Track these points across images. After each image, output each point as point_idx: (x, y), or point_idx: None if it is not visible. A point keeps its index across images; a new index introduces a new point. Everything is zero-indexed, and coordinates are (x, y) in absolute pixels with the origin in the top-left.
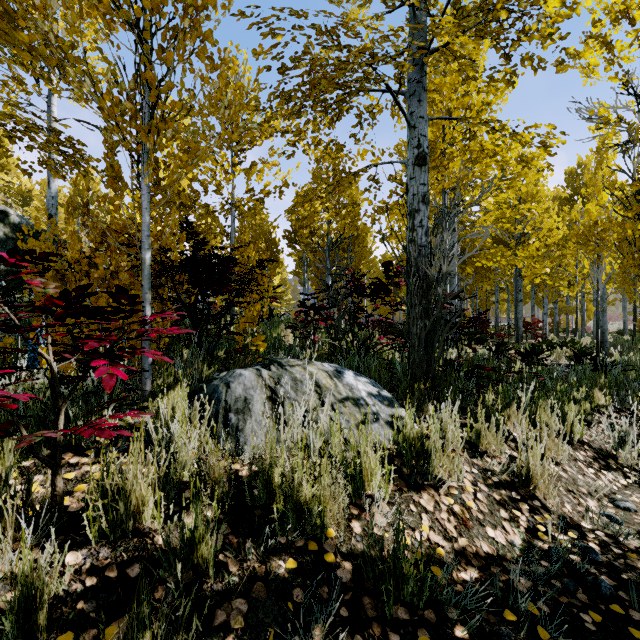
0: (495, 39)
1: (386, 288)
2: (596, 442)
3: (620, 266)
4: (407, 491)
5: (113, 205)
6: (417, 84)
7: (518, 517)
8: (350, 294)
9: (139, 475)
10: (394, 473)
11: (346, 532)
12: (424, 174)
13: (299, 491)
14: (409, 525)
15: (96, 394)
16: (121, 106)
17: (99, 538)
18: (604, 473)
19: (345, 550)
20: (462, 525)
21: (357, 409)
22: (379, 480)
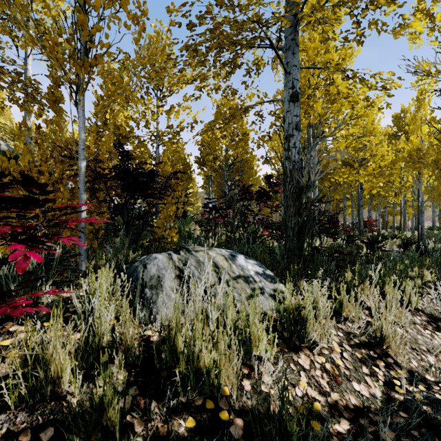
0: (350, 8)
1: (268, 194)
2: (427, 309)
3: (438, 179)
4: (288, 352)
5: (58, 126)
6: (291, 41)
7: (376, 372)
8: (241, 199)
9: (58, 345)
10: (277, 337)
11: (238, 392)
12: (297, 108)
13: (198, 356)
14: (290, 382)
15: (32, 274)
16: (62, 47)
17: (19, 402)
18: (436, 333)
19: (237, 407)
20: (333, 381)
21: (247, 285)
22: (265, 344)
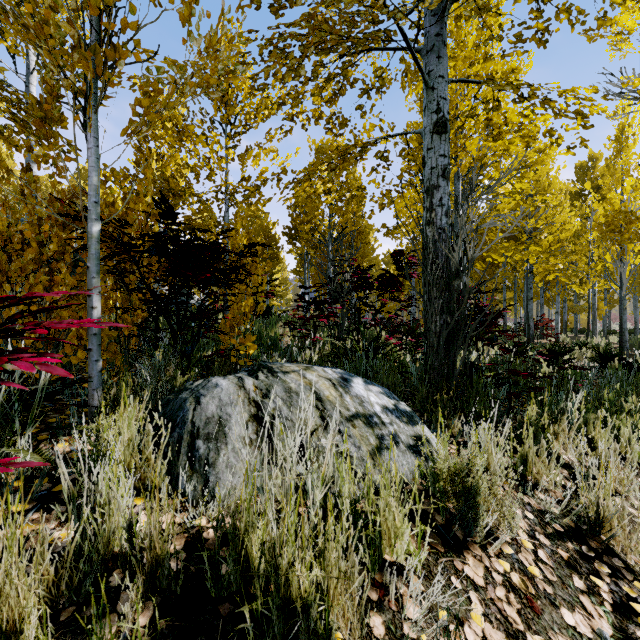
0: None
1: (396, 281)
2: None
3: None
4: (445, 553)
5: (56, 166)
6: (436, 37)
7: (598, 586)
8: (355, 287)
9: (13, 569)
10: (424, 524)
11: None
12: (444, 144)
13: (289, 578)
14: (454, 614)
15: None
16: (60, 32)
17: None
18: None
19: None
20: (528, 608)
21: (370, 430)
22: (407, 542)
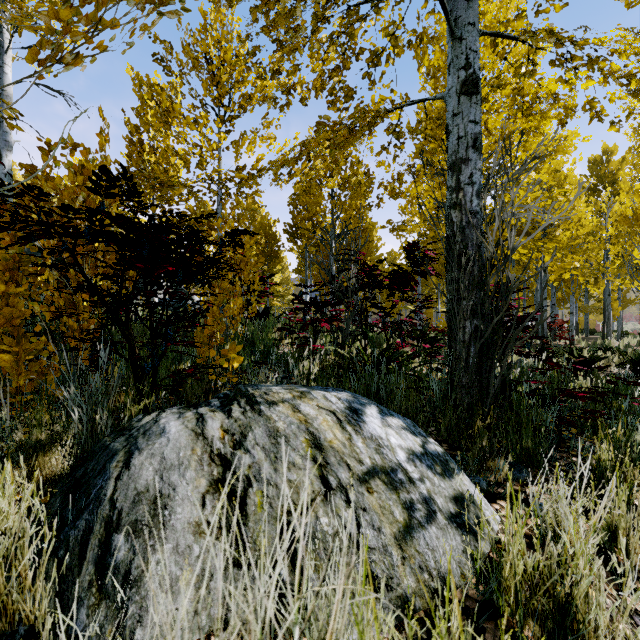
0: None
1: (411, 278)
2: None
3: None
4: None
5: None
6: None
7: None
8: (363, 286)
9: None
10: None
11: None
12: (475, 107)
13: None
14: None
15: None
16: None
17: None
18: None
19: None
20: None
21: (393, 495)
22: None
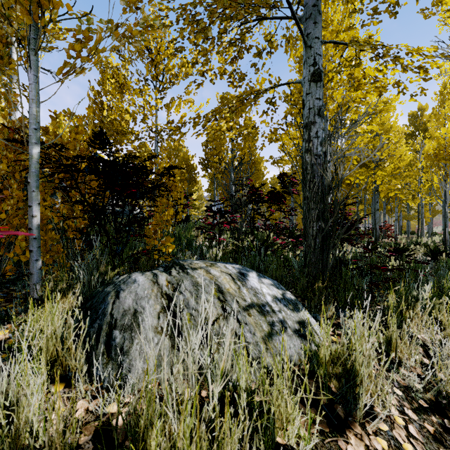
0: None
1: (282, 196)
2: None
3: None
4: (330, 433)
5: (7, 101)
6: (313, 7)
7: None
8: (251, 201)
9: None
10: (310, 404)
11: None
12: (319, 89)
13: None
14: None
15: None
16: None
17: None
18: None
19: None
20: None
21: (263, 317)
22: (297, 428)
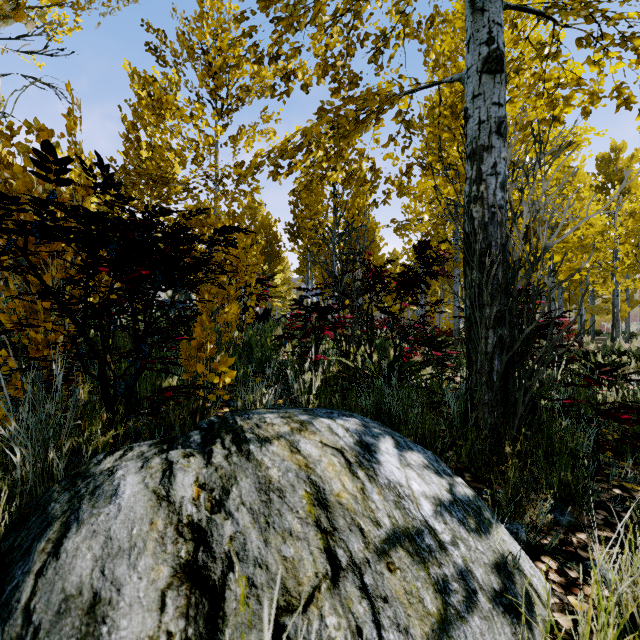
0: None
1: (422, 280)
2: None
3: None
4: None
5: None
6: None
7: None
8: (369, 289)
9: None
10: None
11: None
12: (498, 88)
13: None
14: None
15: None
16: None
17: None
18: None
19: None
20: None
21: (421, 571)
22: None
